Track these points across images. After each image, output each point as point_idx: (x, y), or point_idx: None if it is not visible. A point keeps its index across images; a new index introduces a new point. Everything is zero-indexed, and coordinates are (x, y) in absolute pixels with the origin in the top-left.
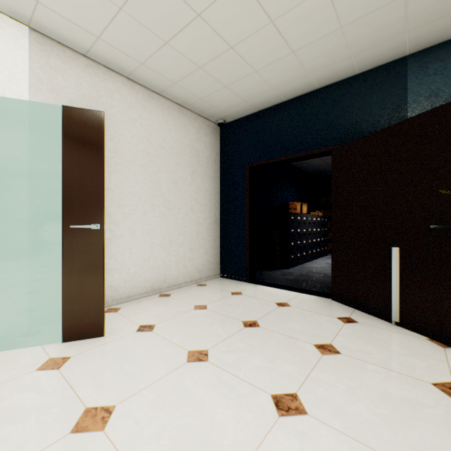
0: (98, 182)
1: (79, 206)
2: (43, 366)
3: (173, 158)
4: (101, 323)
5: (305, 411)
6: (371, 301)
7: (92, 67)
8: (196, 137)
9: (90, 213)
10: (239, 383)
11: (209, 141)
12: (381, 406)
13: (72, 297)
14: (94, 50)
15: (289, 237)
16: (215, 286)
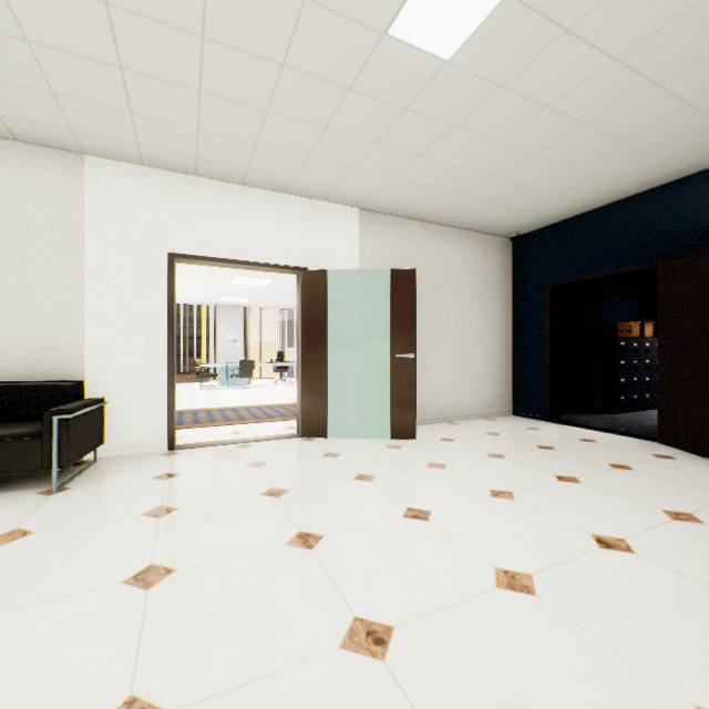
0: (413, 322)
1: (401, 341)
2: (388, 447)
3: (459, 286)
4: (415, 430)
5: (579, 482)
6: (702, 441)
7: (395, 221)
8: (484, 259)
9: (407, 345)
10: (530, 468)
11: (499, 259)
12: (647, 490)
13: (396, 407)
14: (399, 210)
15: (615, 371)
16: (507, 422)
